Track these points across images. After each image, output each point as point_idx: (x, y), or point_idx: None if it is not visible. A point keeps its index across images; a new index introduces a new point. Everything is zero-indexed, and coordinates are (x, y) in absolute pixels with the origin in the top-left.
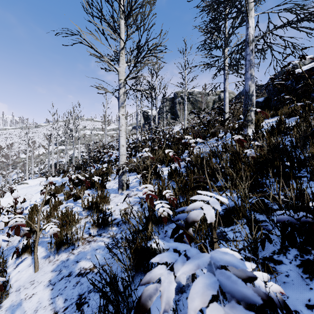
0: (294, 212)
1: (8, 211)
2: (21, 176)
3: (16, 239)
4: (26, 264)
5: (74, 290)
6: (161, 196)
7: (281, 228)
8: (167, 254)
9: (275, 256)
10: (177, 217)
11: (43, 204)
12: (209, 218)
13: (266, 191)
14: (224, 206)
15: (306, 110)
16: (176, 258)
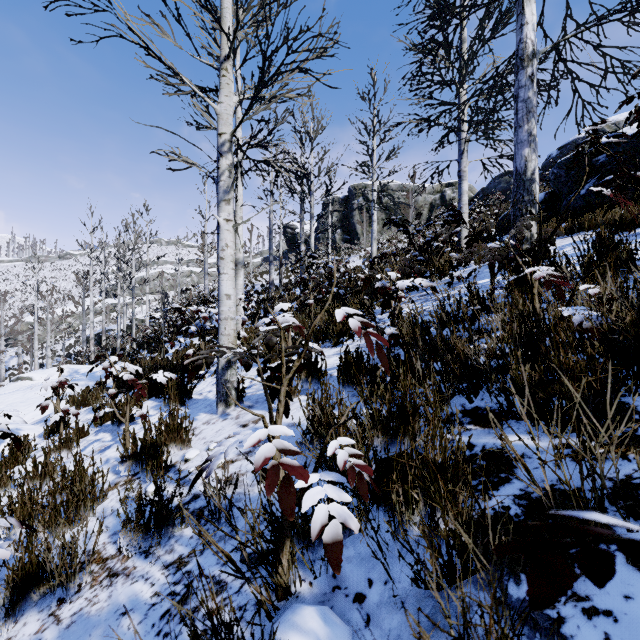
0: None
1: None
2: (26, 361)
3: None
4: None
5: None
6: (321, 458)
7: None
8: None
9: None
10: None
11: None
12: None
13: None
14: (519, 485)
15: None
16: None
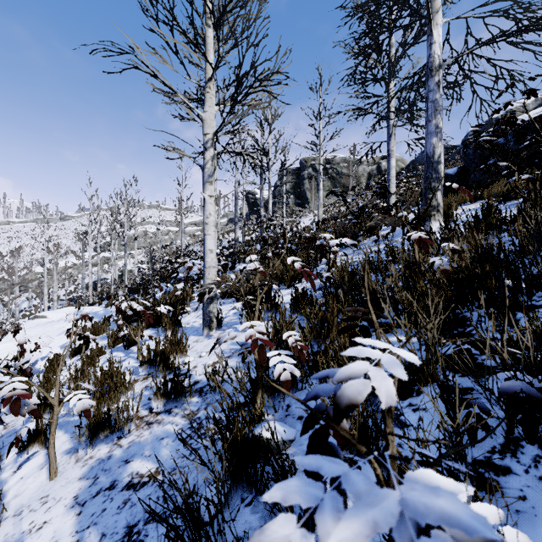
0: (528, 374)
1: (8, 367)
2: (35, 304)
3: (22, 417)
4: (35, 465)
5: (119, 517)
6: (279, 343)
7: (509, 407)
8: (298, 486)
9: (497, 459)
10: (314, 391)
11: (65, 356)
12: (384, 397)
13: (470, 332)
14: None
15: (536, 188)
16: (320, 496)
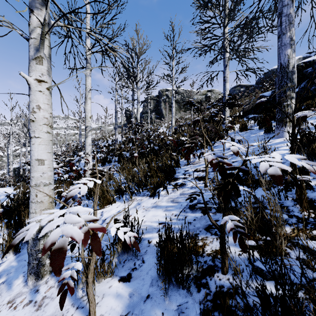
0: None
1: None
2: None
3: None
4: None
5: None
6: None
7: None
8: None
9: None
10: None
11: None
12: None
13: None
14: None
15: None
16: None
